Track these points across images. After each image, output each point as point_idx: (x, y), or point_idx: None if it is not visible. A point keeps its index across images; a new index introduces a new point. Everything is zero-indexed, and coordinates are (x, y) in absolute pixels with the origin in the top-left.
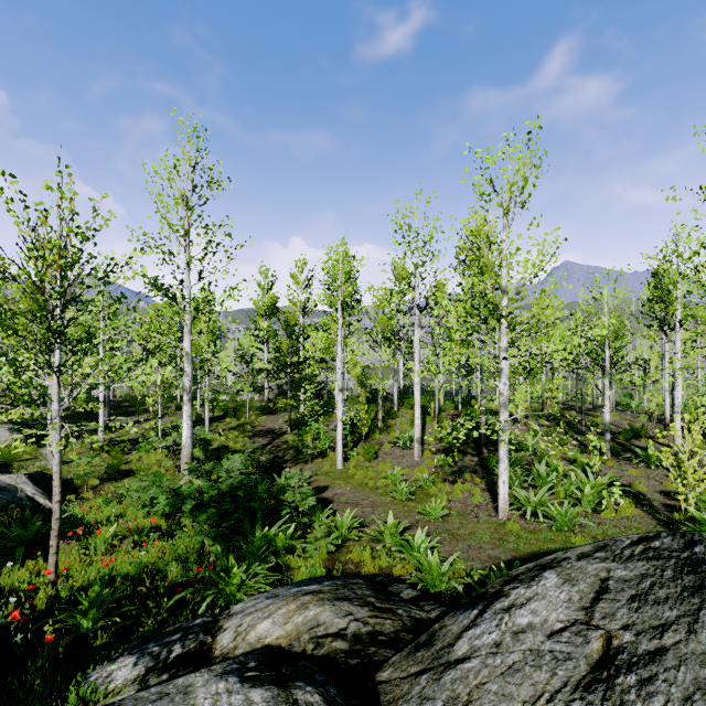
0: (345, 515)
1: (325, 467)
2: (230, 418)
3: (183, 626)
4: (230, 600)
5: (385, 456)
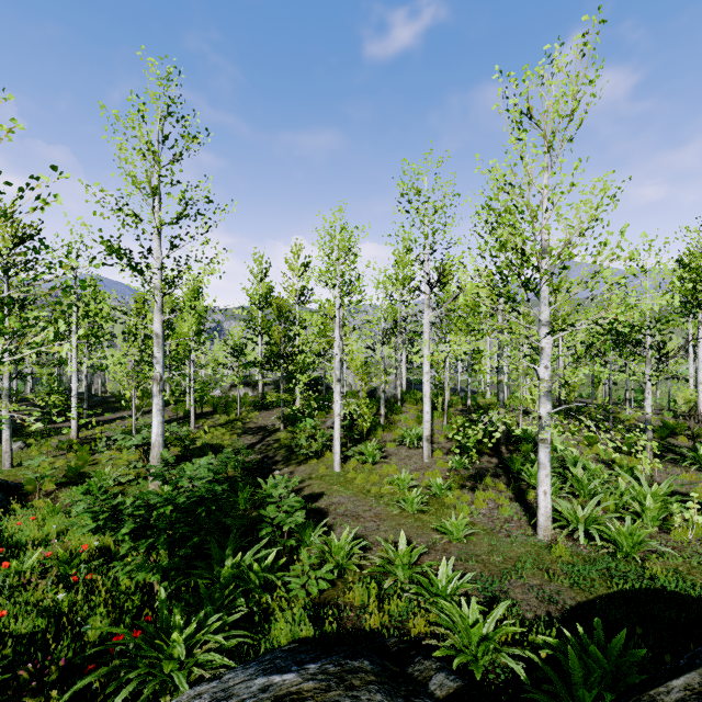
0: (343, 536)
1: (321, 469)
2: (219, 414)
3: None
4: (166, 682)
5: (389, 456)
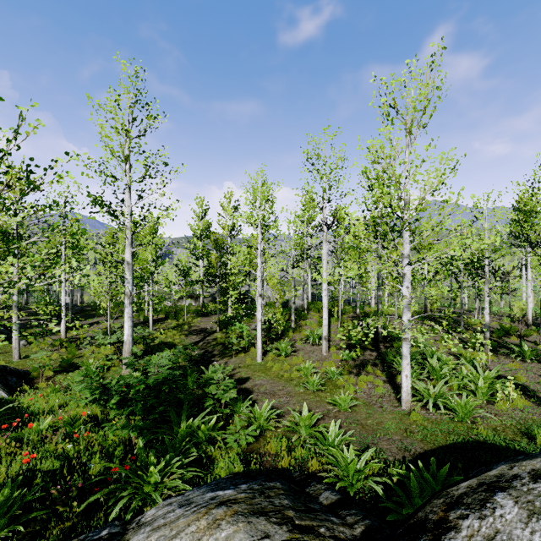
0: (263, 407)
1: (247, 360)
2: (171, 320)
3: (88, 538)
4: (146, 499)
5: (298, 351)
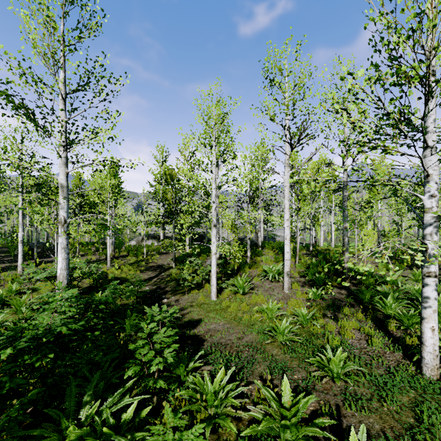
0: (217, 379)
1: (200, 298)
2: (131, 257)
3: None
4: None
5: (256, 288)
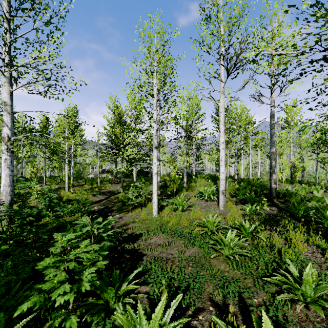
0: (155, 315)
1: (142, 215)
2: (88, 185)
3: None
4: None
5: (193, 206)
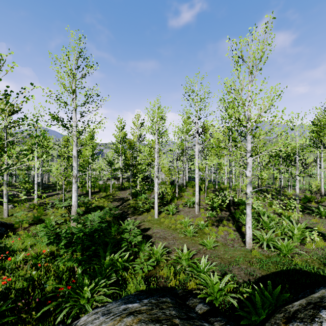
0: (159, 247)
1: (149, 217)
2: (102, 192)
3: None
4: (82, 308)
5: (180, 211)
